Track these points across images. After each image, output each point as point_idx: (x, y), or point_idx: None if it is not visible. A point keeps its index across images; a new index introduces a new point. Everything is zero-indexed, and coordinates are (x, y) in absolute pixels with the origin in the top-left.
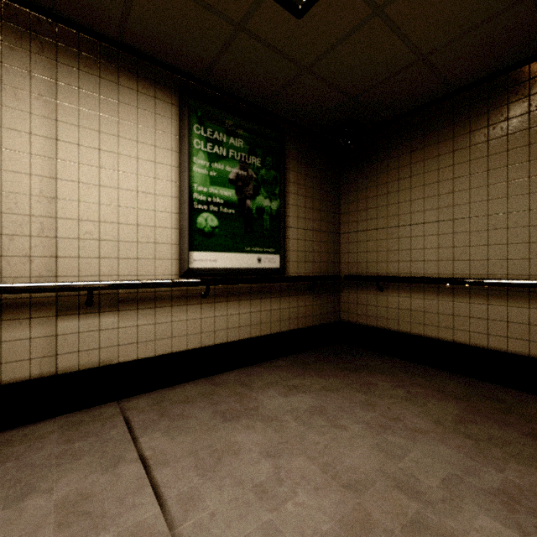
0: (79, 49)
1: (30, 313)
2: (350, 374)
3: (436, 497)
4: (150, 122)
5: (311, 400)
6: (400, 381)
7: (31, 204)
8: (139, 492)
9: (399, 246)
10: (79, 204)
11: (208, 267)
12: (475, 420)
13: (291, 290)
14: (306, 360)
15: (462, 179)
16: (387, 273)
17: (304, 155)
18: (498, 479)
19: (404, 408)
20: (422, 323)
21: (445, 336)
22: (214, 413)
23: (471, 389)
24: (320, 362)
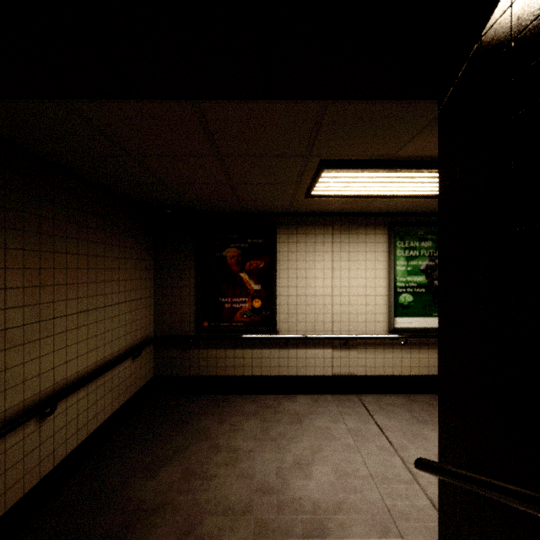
0: (340, 224)
1: (323, 347)
2: None
3: None
4: (372, 248)
5: None
6: None
7: (324, 299)
8: (380, 436)
9: None
10: (340, 297)
11: (406, 327)
12: None
13: None
14: None
15: None
16: None
17: None
18: None
19: None
20: None
21: None
22: (411, 416)
23: None
24: None
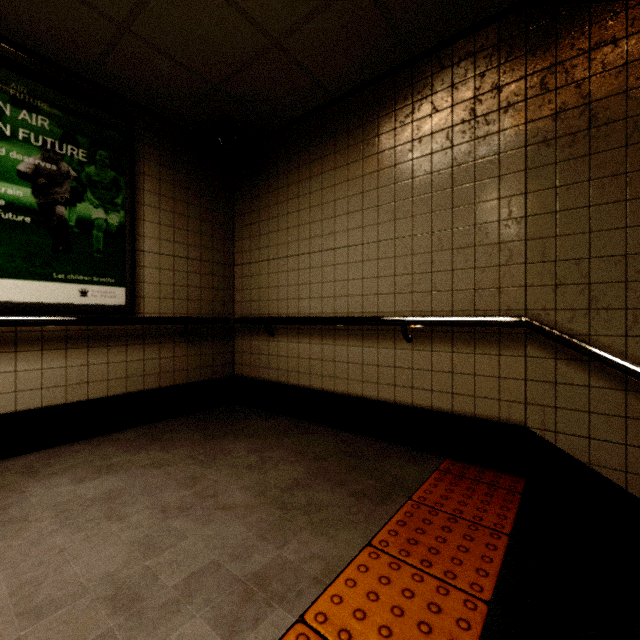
0: None
1: None
2: (209, 442)
3: (158, 602)
4: None
5: (114, 483)
6: (266, 444)
7: None
8: None
9: (289, 280)
10: None
11: None
12: (310, 484)
13: (148, 336)
14: (167, 428)
15: (342, 202)
16: (277, 314)
17: (171, 158)
18: (269, 558)
19: (237, 478)
20: (308, 372)
21: (328, 387)
22: None
23: (341, 446)
24: (184, 429)
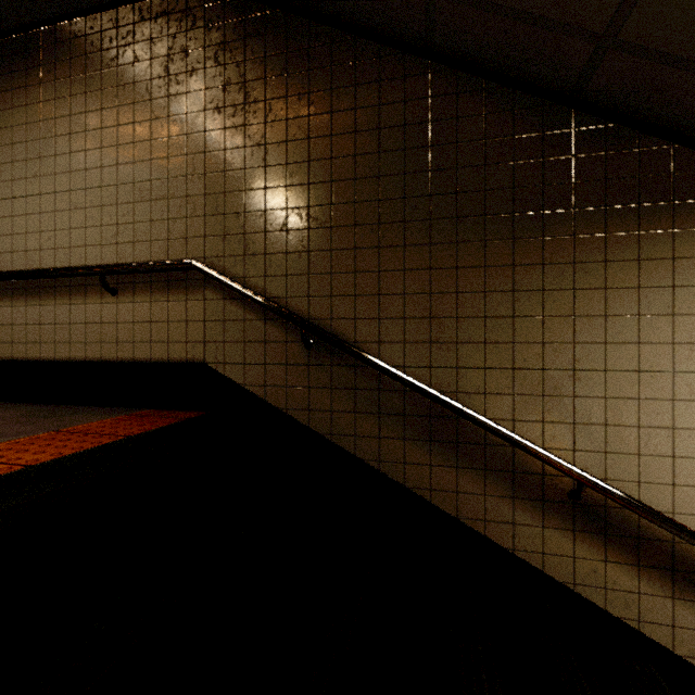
0: None
1: None
2: None
3: None
4: None
5: None
6: None
7: None
8: None
9: None
10: None
11: None
12: None
13: None
14: None
15: (49, 142)
16: None
17: None
18: None
19: None
20: (11, 341)
21: (34, 355)
22: None
23: (30, 413)
24: None
